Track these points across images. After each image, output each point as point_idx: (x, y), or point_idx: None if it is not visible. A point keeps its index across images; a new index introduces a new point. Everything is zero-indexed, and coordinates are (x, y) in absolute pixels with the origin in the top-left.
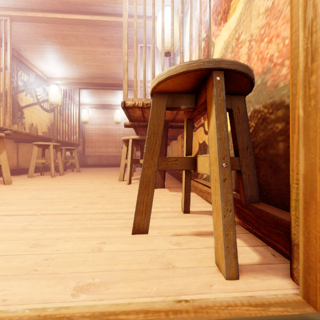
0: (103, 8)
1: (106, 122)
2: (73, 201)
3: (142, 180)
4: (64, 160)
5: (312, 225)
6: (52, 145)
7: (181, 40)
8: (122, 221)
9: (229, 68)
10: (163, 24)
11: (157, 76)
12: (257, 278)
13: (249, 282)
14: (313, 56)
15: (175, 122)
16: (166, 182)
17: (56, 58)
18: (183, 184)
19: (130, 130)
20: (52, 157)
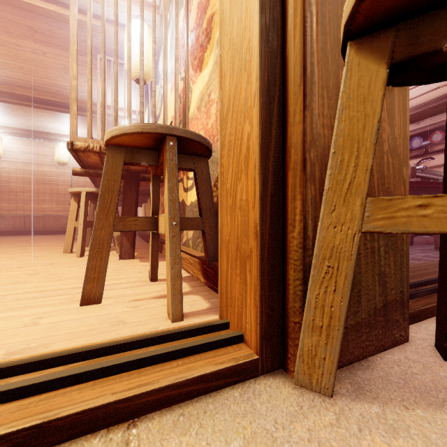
0: None
1: (39, 160)
2: None
3: (94, 242)
4: None
5: (222, 264)
6: None
7: (154, 76)
8: (67, 296)
9: (181, 136)
10: (130, 50)
11: (111, 129)
12: (199, 318)
13: (191, 321)
14: (223, 146)
15: (149, 173)
16: (138, 251)
17: None
18: (150, 248)
19: (85, 177)
20: None
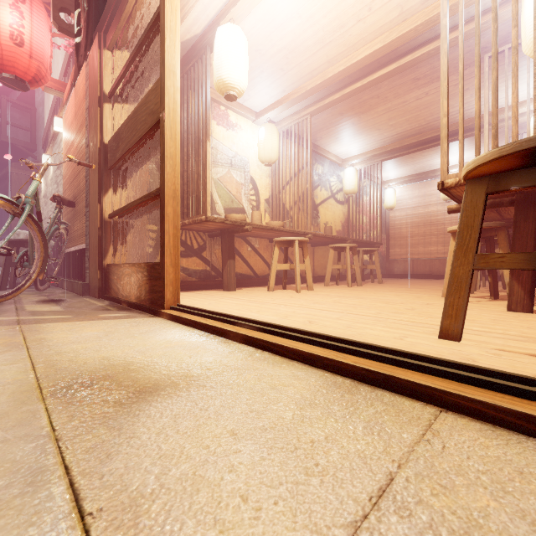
0: (416, 40)
1: (425, 202)
2: (375, 309)
3: (451, 280)
4: (362, 266)
5: None
6: (349, 247)
7: None
8: (430, 329)
9: None
10: (515, 38)
11: (466, 165)
12: None
13: None
14: None
15: None
16: None
17: (352, 133)
18: None
19: None
20: (349, 262)
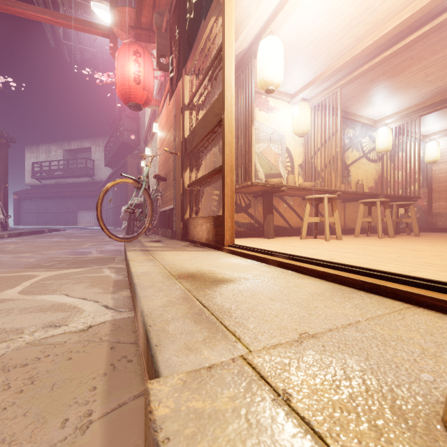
0: None
1: None
2: (397, 254)
3: None
4: (395, 220)
5: None
6: (379, 202)
7: None
8: (445, 269)
9: None
10: None
11: None
12: None
13: None
14: None
15: None
16: None
17: (384, 96)
18: None
19: None
20: (379, 215)
